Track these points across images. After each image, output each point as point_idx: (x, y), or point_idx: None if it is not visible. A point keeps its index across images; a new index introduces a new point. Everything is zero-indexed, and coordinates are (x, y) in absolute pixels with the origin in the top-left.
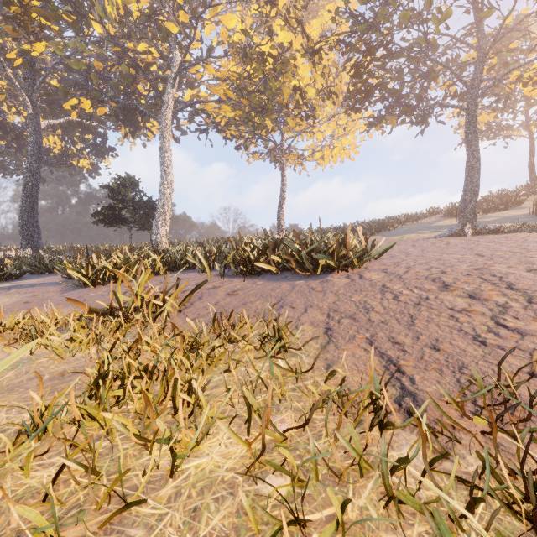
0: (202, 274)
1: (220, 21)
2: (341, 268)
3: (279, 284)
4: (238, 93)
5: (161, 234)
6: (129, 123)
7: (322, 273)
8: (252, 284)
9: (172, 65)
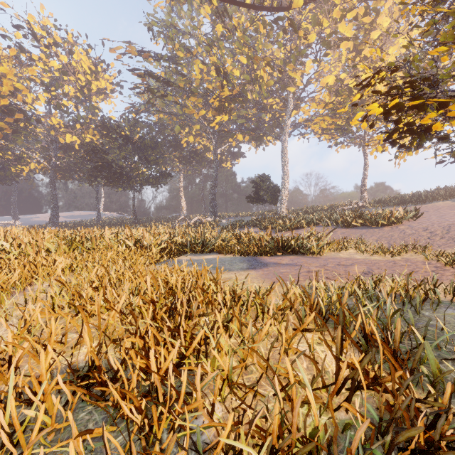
0: (325, 228)
1: (320, 76)
2: (389, 225)
3: (362, 230)
4: (331, 112)
5: (283, 206)
6: (259, 140)
7: (381, 226)
8: (350, 230)
9: (288, 105)
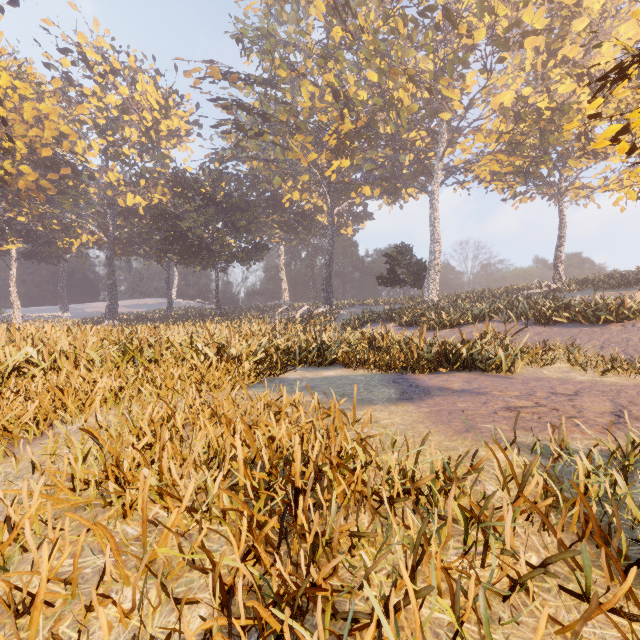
0: (506, 324)
1: (491, 94)
2: (619, 321)
3: (570, 330)
4: (507, 148)
5: (432, 291)
6: (394, 194)
7: (603, 324)
8: (550, 330)
9: (439, 140)
